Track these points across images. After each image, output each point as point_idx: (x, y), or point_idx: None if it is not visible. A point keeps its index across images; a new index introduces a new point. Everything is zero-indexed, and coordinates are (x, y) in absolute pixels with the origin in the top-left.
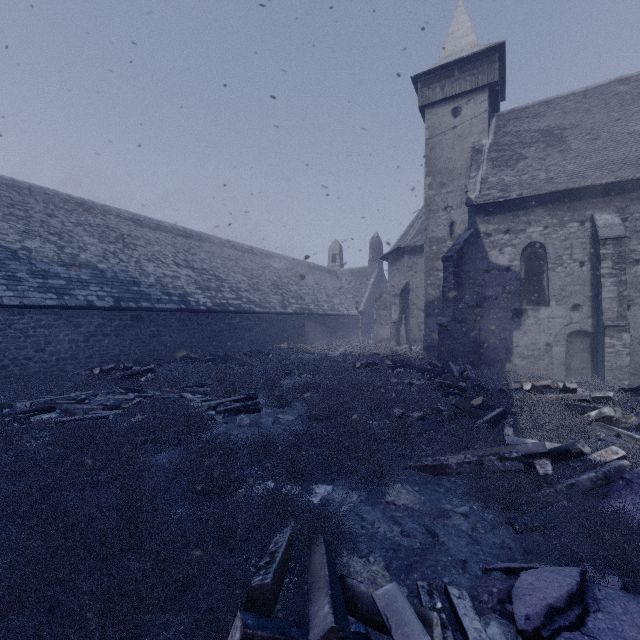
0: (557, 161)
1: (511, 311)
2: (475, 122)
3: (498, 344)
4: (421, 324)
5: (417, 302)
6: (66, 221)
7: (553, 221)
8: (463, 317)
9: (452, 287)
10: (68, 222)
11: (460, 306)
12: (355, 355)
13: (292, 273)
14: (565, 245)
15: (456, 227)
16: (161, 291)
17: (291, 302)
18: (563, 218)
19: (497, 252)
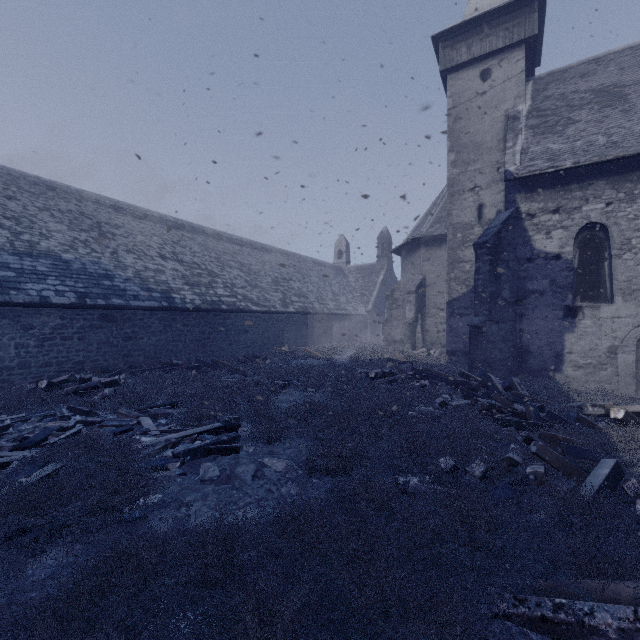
0: (620, 122)
1: (562, 309)
2: (509, 85)
3: (545, 350)
4: (440, 325)
5: (435, 300)
6: (29, 205)
7: (618, 195)
8: (501, 316)
9: (488, 279)
10: (32, 206)
11: (497, 303)
12: (366, 361)
13: (295, 269)
14: (635, 225)
15: (486, 210)
16: (139, 286)
17: (293, 300)
18: (632, 191)
19: (543, 236)
